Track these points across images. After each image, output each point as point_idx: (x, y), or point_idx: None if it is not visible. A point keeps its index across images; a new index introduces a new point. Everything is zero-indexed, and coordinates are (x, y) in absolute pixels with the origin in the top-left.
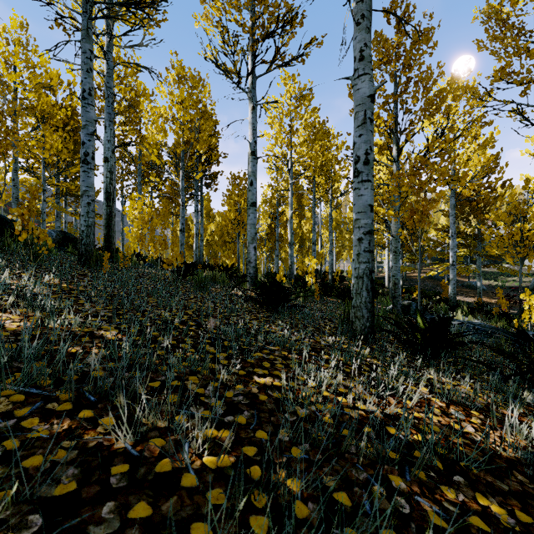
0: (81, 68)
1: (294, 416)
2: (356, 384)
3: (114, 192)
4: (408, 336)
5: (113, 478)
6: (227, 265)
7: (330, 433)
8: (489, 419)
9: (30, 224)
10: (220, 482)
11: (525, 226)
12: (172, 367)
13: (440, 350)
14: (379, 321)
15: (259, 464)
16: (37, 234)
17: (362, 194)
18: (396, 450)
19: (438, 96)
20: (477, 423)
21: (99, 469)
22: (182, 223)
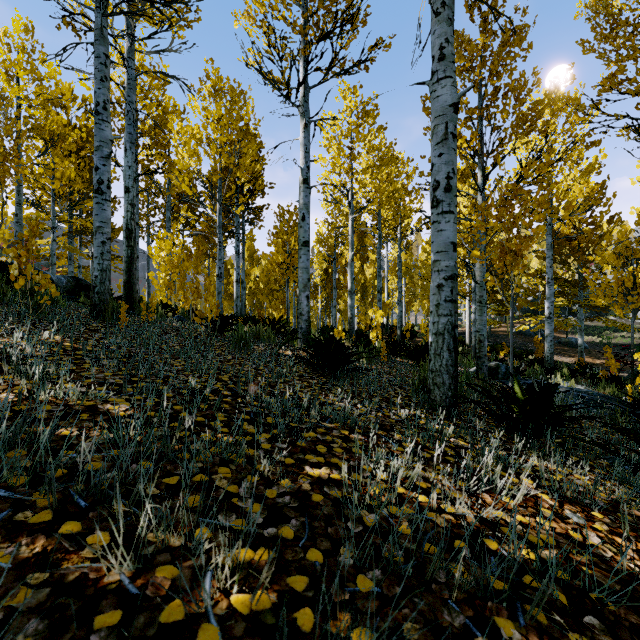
0: (94, 77)
1: (360, 526)
2: (440, 476)
3: (137, 229)
4: (501, 409)
5: (94, 636)
6: (274, 318)
7: (409, 550)
8: (617, 524)
9: (28, 267)
10: (254, 637)
11: (638, 270)
12: (196, 455)
13: (543, 428)
14: (462, 389)
15: (311, 604)
16: (37, 280)
17: (442, 229)
18: (504, 581)
19: (533, 109)
20: (603, 530)
21: (77, 619)
22: (219, 267)
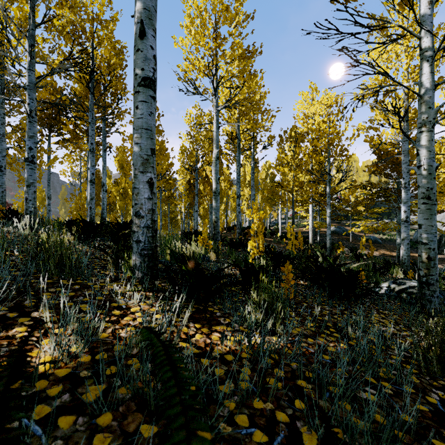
0: None
1: None
2: None
3: None
4: None
5: None
6: (124, 222)
7: None
8: None
9: None
10: None
11: None
12: None
13: None
14: None
15: None
16: None
17: None
18: None
19: None
20: None
21: None
22: (29, 146)
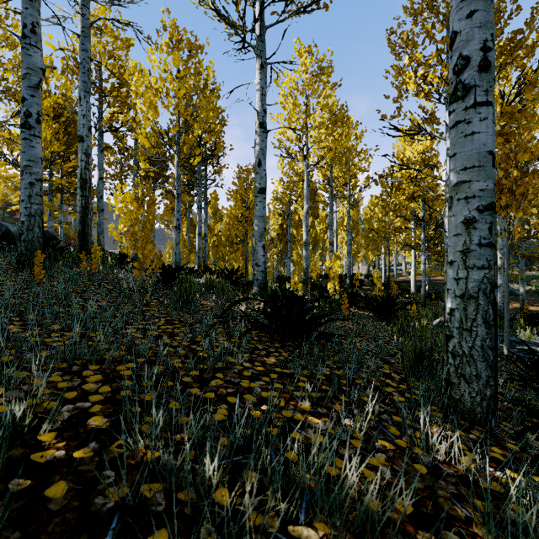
0: None
1: None
2: None
3: (102, 184)
4: None
5: None
6: (232, 269)
7: None
8: None
9: None
10: None
11: None
12: None
13: None
14: None
15: None
16: None
17: (475, 131)
18: None
19: (513, 39)
20: None
21: None
22: (177, 218)
